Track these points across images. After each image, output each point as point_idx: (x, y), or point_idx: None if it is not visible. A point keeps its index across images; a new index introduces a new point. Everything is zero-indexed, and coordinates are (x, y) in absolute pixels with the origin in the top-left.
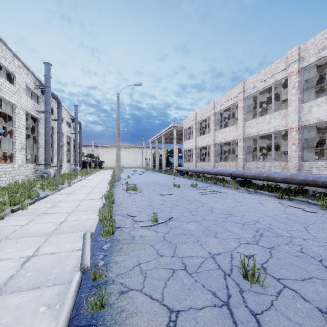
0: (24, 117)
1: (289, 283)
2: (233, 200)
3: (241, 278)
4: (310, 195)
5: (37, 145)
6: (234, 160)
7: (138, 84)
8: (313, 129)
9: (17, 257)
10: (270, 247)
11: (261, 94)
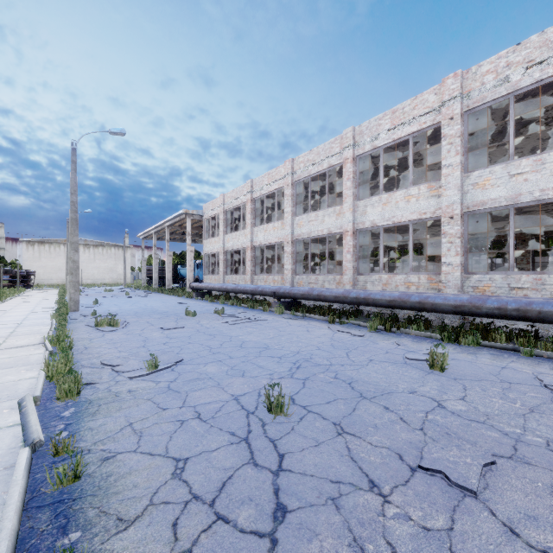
0: None
1: (314, 408)
2: (274, 329)
3: (266, 413)
4: (365, 317)
5: None
6: (282, 272)
7: (117, 132)
8: (371, 233)
9: None
10: (304, 378)
11: (314, 180)
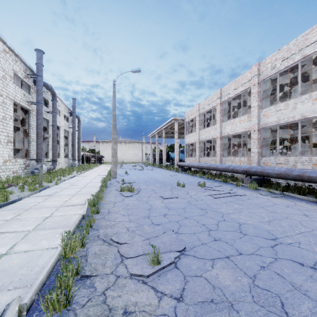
0: (12, 108)
1: None
2: (261, 207)
3: None
4: None
5: (29, 139)
6: (239, 155)
7: (136, 70)
8: None
9: None
10: None
11: (279, 77)
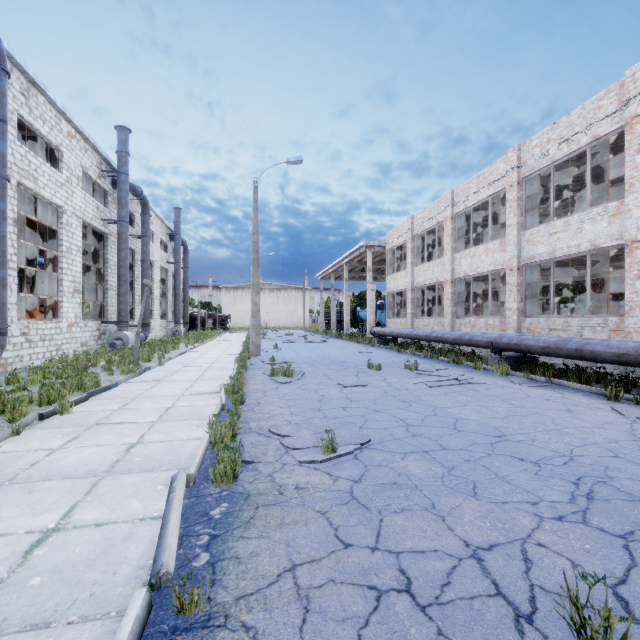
0: (80, 232)
1: None
2: (502, 400)
3: (565, 632)
4: None
5: (104, 286)
6: (493, 314)
7: (295, 161)
8: None
9: (21, 530)
10: (622, 533)
11: (558, 170)
